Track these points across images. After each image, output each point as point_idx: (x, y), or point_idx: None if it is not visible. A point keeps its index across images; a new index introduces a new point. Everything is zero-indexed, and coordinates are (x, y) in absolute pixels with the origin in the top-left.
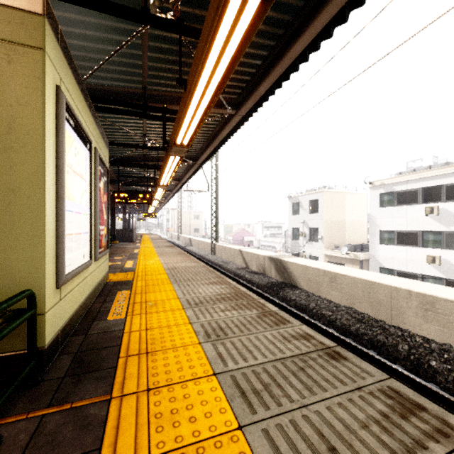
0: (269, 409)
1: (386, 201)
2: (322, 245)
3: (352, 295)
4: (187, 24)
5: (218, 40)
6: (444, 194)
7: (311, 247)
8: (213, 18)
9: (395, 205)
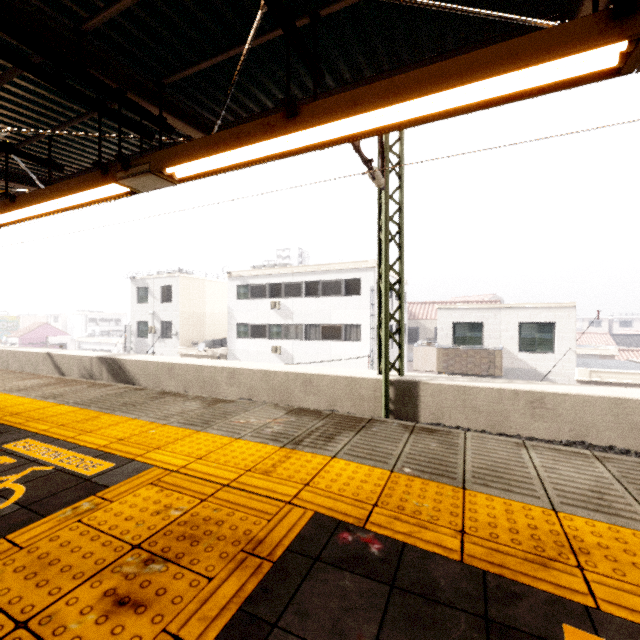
0: (98, 404)
1: (243, 293)
2: (177, 342)
3: (186, 380)
4: (5, 126)
5: (60, 201)
6: (283, 291)
7: (164, 346)
8: (59, 197)
9: (249, 298)
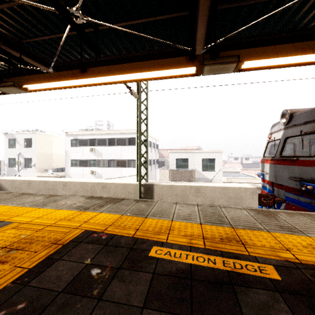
0: None
1: (74, 143)
2: (35, 169)
3: (39, 189)
4: None
5: None
6: (97, 143)
7: (26, 171)
8: None
9: (78, 146)
